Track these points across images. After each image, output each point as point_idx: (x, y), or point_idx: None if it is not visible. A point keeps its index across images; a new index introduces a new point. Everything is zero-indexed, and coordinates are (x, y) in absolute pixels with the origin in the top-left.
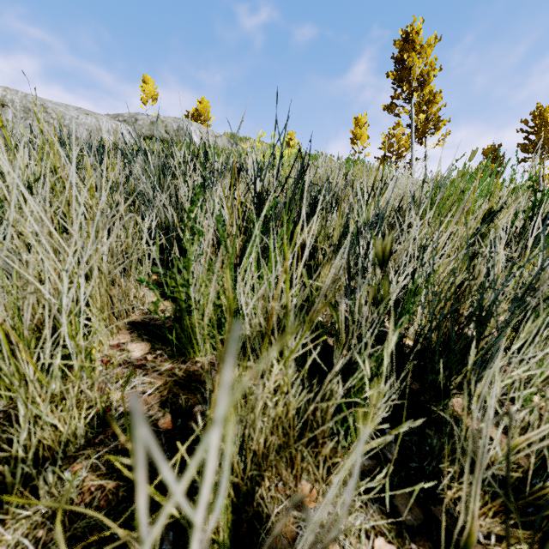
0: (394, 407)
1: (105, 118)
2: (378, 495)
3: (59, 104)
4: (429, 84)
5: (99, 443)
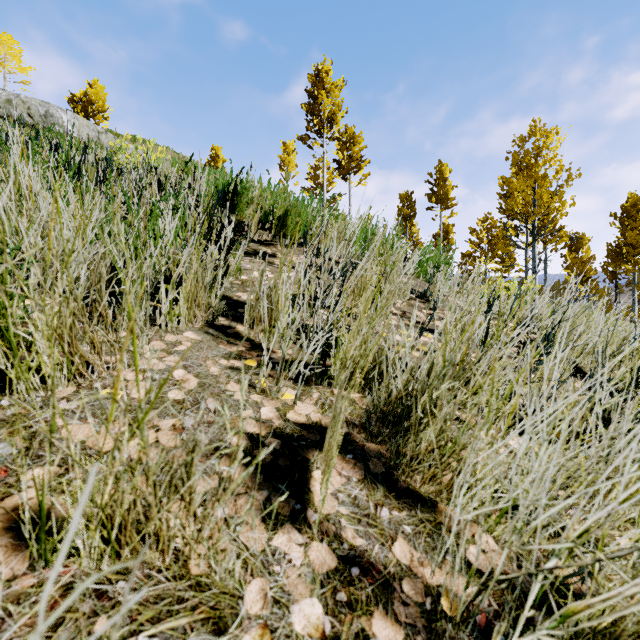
0: None
1: None
2: None
3: None
4: (337, 123)
5: None
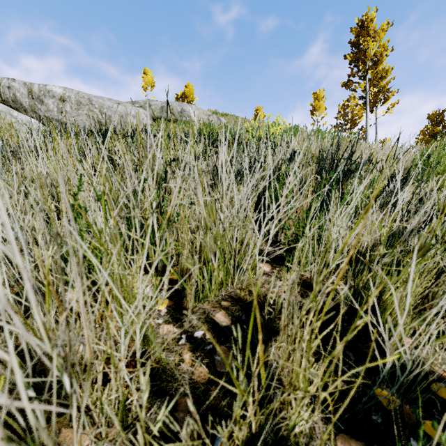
0: None
1: (130, 106)
2: None
3: (97, 96)
4: (382, 63)
5: None
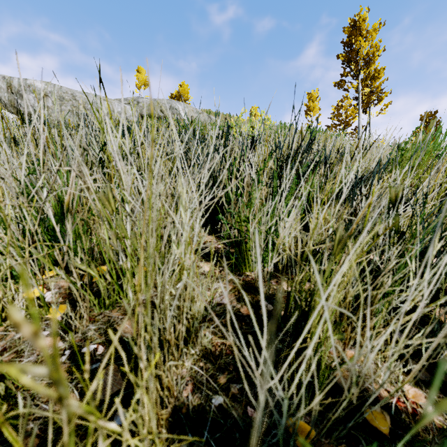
0: (394, 309)
1: (116, 102)
2: (416, 348)
3: (82, 92)
4: (374, 63)
5: (210, 319)
